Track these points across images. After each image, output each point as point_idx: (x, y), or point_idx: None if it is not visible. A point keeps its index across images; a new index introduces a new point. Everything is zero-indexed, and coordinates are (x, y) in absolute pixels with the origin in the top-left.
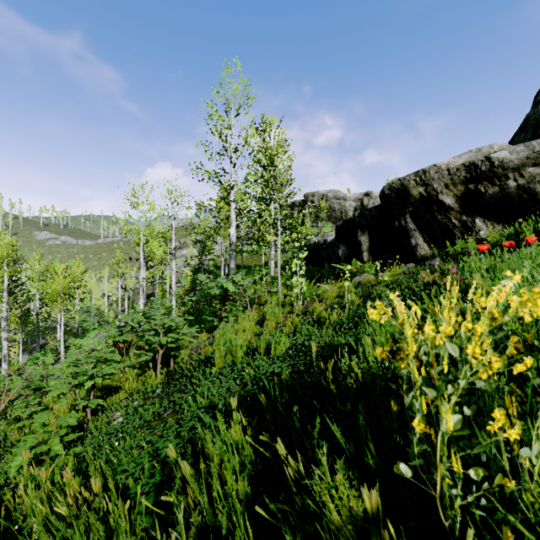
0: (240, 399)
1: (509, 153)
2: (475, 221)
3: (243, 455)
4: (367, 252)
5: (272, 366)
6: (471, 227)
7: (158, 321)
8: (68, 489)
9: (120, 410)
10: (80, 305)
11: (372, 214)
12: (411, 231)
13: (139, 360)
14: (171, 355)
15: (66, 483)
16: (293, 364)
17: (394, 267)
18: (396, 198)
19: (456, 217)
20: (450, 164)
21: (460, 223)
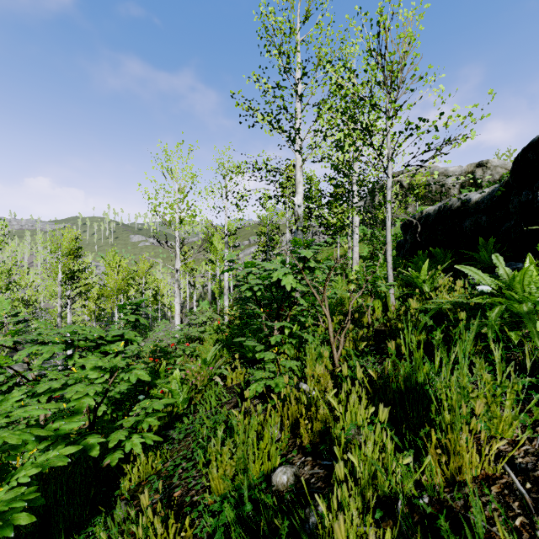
0: None
1: None
2: None
3: None
4: None
5: None
6: None
7: None
8: None
9: None
10: None
11: None
12: None
13: None
14: None
15: None
16: None
17: None
18: None
19: None
20: None
21: None
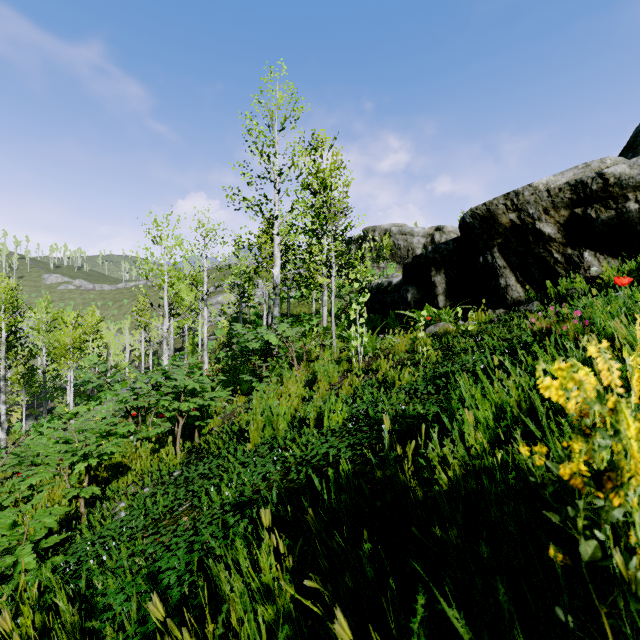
0: (280, 492)
1: (628, 167)
2: (583, 255)
3: (278, 604)
4: (443, 296)
5: (324, 445)
6: (578, 262)
7: (177, 383)
8: (23, 635)
9: (124, 500)
10: (85, 361)
11: (449, 249)
12: (500, 269)
13: (152, 433)
14: (196, 426)
15: (20, 626)
16: (353, 442)
17: (479, 314)
18: (481, 228)
19: (559, 250)
20: (549, 184)
21: (563, 257)
